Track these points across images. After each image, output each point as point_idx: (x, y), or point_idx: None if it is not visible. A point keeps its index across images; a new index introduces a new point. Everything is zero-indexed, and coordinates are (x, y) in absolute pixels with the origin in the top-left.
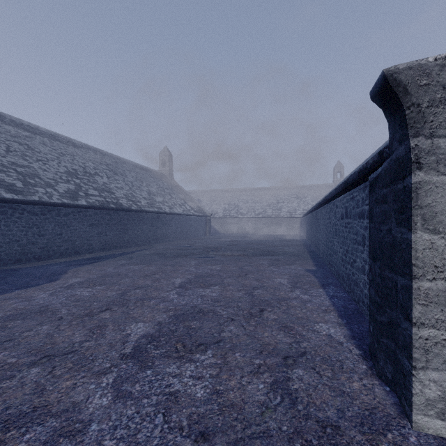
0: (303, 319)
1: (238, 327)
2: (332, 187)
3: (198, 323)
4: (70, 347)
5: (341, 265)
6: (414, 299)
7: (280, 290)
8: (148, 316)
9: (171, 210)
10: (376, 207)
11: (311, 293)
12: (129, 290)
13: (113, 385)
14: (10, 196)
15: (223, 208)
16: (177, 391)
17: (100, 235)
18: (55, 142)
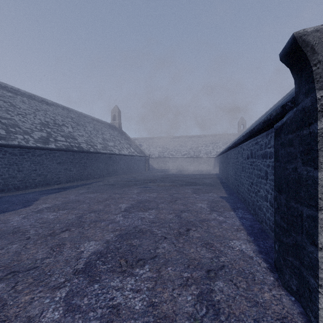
0: (220, 237)
1: (170, 244)
2: (237, 136)
3: (138, 241)
4: (32, 263)
5: (247, 194)
6: (320, 227)
7: (201, 213)
8: (98, 236)
9: (119, 152)
10: (282, 149)
11: (225, 215)
12: (85, 214)
13: (65, 298)
14: None
15: (158, 151)
16: (119, 304)
17: (66, 171)
18: (32, 101)
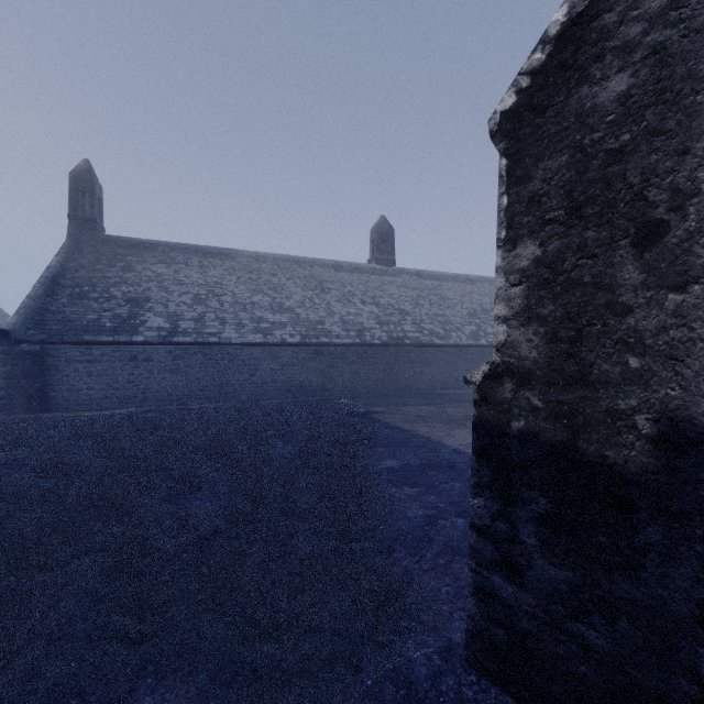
0: None
1: None
2: None
3: None
4: None
5: None
6: None
7: None
8: None
9: None
10: None
11: None
12: None
13: None
14: (439, 342)
15: None
16: None
17: None
18: (456, 284)
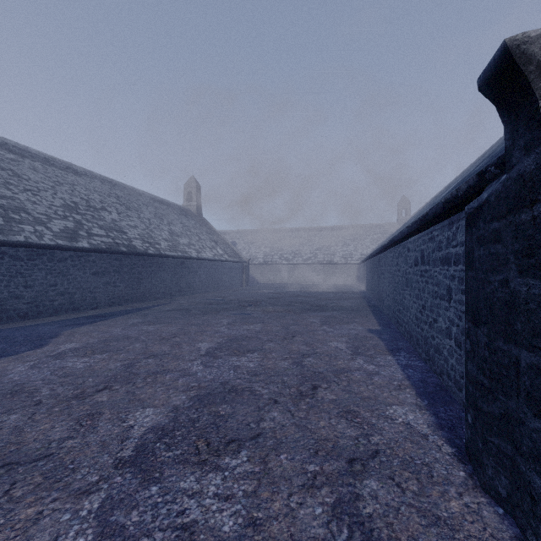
0: (370, 400)
1: (284, 414)
2: (396, 227)
3: (229, 408)
4: (43, 448)
5: (414, 325)
6: None
7: (337, 358)
8: (160, 398)
9: (198, 255)
10: (480, 248)
11: (377, 361)
12: (138, 360)
13: (99, 513)
14: None
15: (263, 253)
16: (194, 523)
17: (107, 286)
18: (50, 168)
